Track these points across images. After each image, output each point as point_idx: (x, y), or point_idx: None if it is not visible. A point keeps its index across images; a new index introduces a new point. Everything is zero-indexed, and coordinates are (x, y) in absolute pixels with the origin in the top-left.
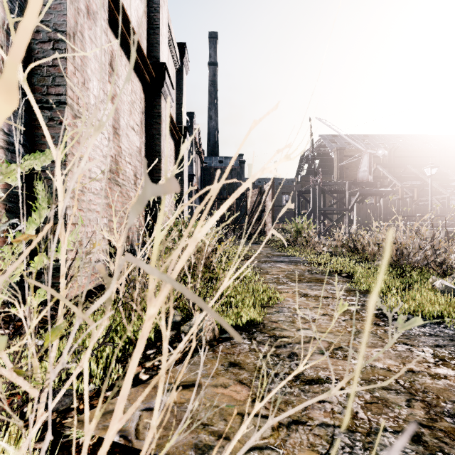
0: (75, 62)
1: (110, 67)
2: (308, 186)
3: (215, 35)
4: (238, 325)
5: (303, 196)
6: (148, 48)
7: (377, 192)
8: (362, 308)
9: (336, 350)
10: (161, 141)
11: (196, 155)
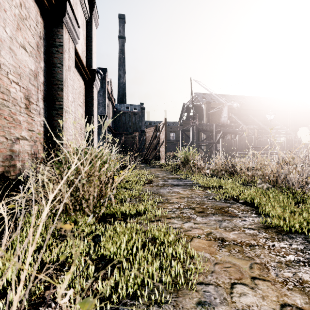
0: None
1: None
2: (189, 126)
3: (123, 16)
4: None
5: (185, 133)
6: None
7: (234, 131)
8: None
9: None
10: (62, 70)
11: (109, 101)
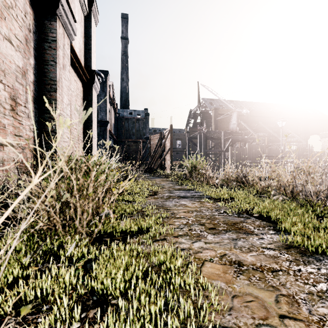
0: None
1: None
2: (196, 133)
3: (126, 16)
4: None
5: (191, 141)
6: None
7: (243, 139)
8: None
9: None
10: (56, 69)
11: (110, 106)
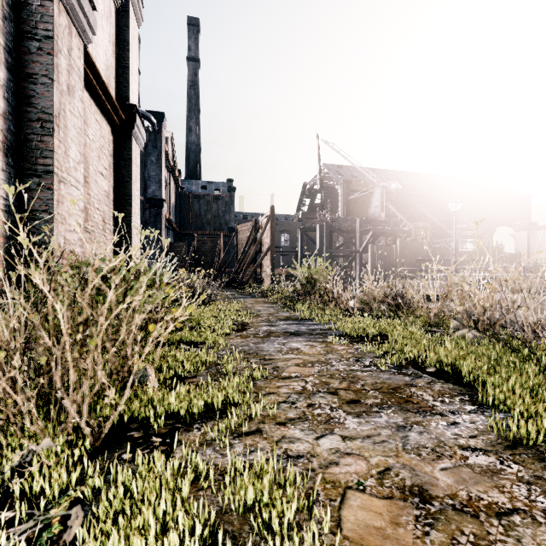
0: None
1: None
2: (314, 222)
3: (196, 22)
4: None
5: (307, 235)
6: None
7: (392, 231)
8: None
9: None
10: (51, 91)
11: (168, 174)
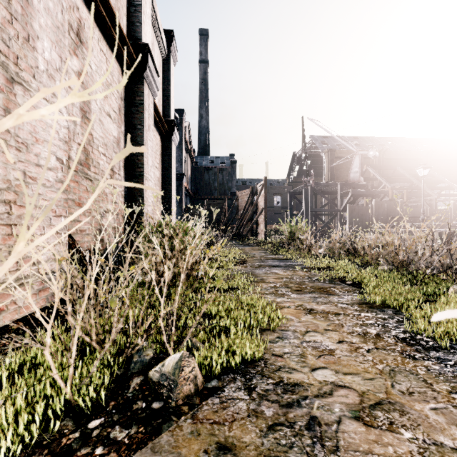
0: (10, 7)
1: (77, 38)
2: (300, 187)
3: (205, 32)
4: (230, 362)
5: (295, 197)
6: (128, 27)
7: (369, 193)
8: (385, 331)
9: (374, 410)
10: (143, 132)
11: (186, 154)
